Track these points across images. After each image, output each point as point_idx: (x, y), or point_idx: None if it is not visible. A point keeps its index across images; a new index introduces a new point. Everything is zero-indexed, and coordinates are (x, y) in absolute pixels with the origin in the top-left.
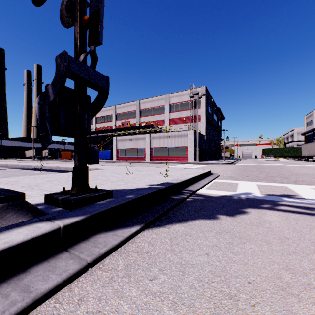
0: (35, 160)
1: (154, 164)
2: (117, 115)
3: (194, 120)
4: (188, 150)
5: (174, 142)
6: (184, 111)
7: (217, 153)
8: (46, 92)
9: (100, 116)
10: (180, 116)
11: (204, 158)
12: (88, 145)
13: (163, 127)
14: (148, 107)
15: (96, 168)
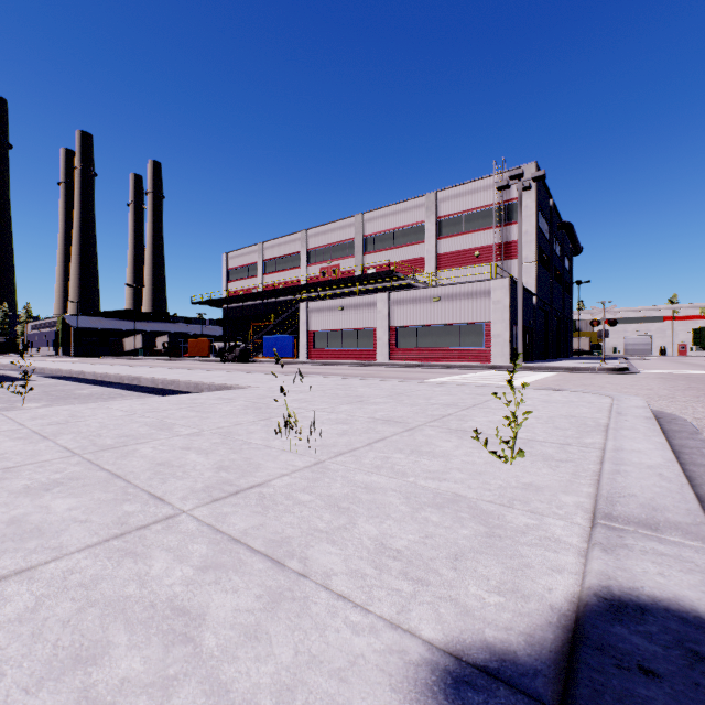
0: (135, 357)
1: (400, 368)
2: (310, 254)
3: (504, 256)
4: (491, 332)
5: (452, 313)
6: (477, 233)
7: (563, 341)
8: None
9: (272, 257)
10: (465, 246)
11: (531, 353)
12: None
13: (421, 276)
14: (384, 228)
15: (225, 383)
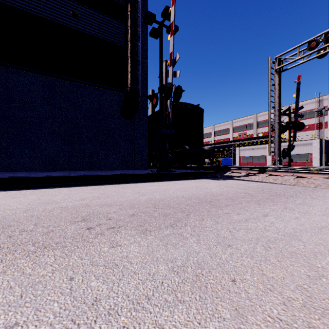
0: None
1: None
2: (234, 128)
3: (320, 127)
4: (312, 156)
5: (297, 150)
6: (307, 119)
7: None
8: (284, 150)
9: (217, 130)
10: None
11: None
12: (291, 158)
13: (282, 135)
14: (266, 118)
15: None
